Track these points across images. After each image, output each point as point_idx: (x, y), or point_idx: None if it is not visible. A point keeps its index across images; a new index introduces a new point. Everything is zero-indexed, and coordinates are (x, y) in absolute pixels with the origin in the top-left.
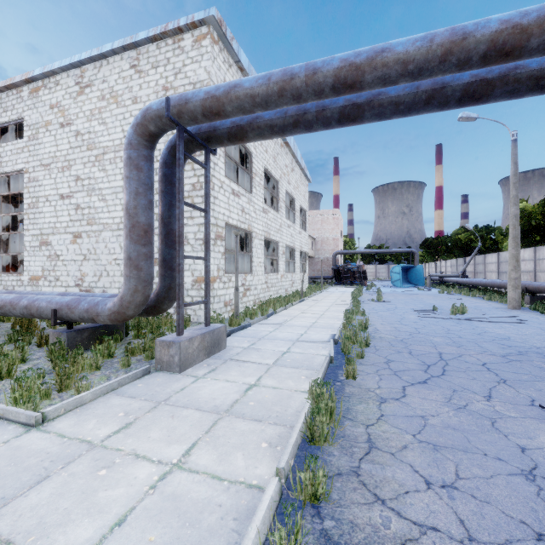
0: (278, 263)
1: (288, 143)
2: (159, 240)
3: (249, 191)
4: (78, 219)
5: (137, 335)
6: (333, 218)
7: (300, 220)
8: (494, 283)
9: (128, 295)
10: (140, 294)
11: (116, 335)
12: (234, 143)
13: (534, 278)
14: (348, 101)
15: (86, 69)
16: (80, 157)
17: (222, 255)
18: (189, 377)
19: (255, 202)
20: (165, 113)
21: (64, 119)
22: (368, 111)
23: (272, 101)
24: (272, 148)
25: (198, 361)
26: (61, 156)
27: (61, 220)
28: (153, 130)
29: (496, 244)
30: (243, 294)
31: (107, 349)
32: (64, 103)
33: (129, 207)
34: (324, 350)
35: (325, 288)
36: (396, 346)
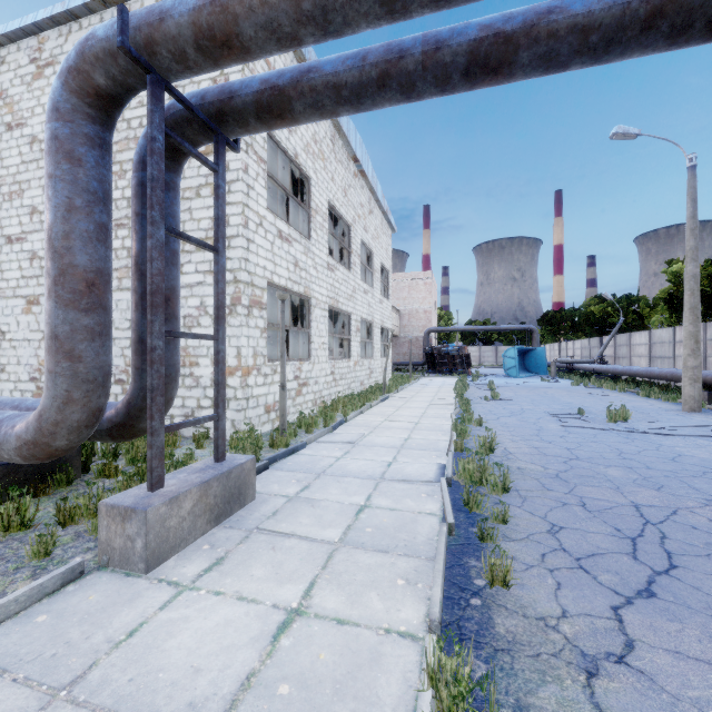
0: (351, 344)
1: (364, 172)
2: (132, 304)
3: (307, 236)
4: (34, 274)
5: (103, 470)
6: (424, 283)
7: (380, 284)
8: (650, 373)
9: (51, 410)
10: (77, 406)
11: (59, 475)
12: (268, 125)
13: (703, 365)
14: (487, 29)
15: (46, 37)
16: (37, 176)
17: (262, 331)
18: (161, 588)
19: (315, 253)
20: (117, 38)
21: (12, 117)
22: (525, 48)
23: (337, 9)
24: (342, 176)
25: (194, 538)
26: (8, 175)
27: (8, 276)
28: (103, 85)
29: (640, 319)
30: (296, 392)
31: (18, 513)
32: (12, 92)
33: (54, 235)
34: (431, 501)
35: (415, 378)
36: (553, 488)
